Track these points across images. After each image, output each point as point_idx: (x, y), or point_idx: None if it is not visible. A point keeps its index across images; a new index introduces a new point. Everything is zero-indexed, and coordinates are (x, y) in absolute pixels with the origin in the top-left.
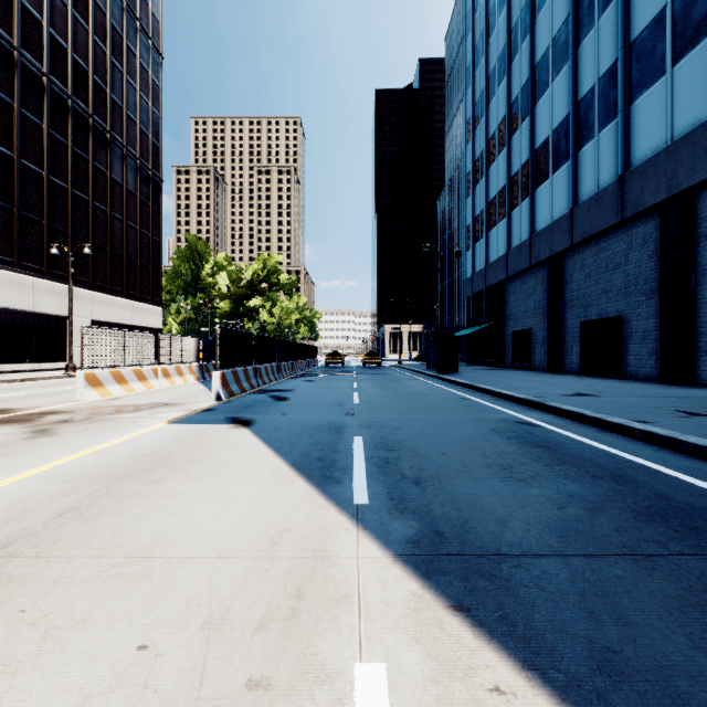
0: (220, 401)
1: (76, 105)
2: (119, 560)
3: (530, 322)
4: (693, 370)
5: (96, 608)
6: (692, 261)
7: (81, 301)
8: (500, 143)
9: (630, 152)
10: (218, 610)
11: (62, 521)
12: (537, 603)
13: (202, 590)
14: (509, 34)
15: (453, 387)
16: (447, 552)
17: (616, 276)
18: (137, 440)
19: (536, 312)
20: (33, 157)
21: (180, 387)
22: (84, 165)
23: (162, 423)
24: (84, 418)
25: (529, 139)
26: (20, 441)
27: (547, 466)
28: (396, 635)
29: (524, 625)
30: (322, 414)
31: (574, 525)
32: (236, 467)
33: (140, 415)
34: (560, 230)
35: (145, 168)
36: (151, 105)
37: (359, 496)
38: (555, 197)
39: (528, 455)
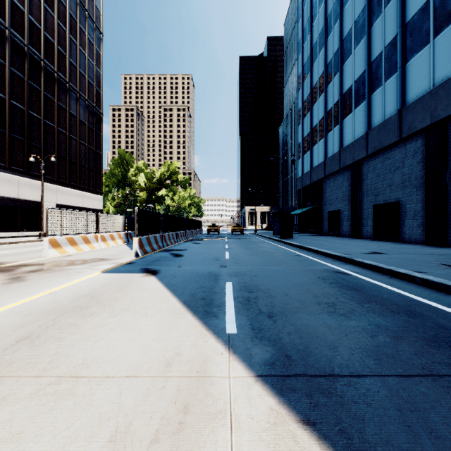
0: (138, 257)
1: (46, 65)
2: (54, 379)
3: (340, 205)
4: (447, 236)
5: (30, 422)
6: (446, 165)
7: (49, 191)
8: (320, 89)
9: (405, 95)
10: (123, 424)
11: (17, 347)
12: (366, 418)
13: (112, 406)
14: (326, 19)
15: (290, 247)
16: (295, 373)
17: (396, 175)
18: (79, 284)
19: (343, 198)
20: (18, 98)
21: (112, 247)
22: (51, 104)
23: (98, 272)
24: (46, 269)
25: (339, 87)
26: (0, 285)
27: (359, 304)
28: (259, 448)
29: (358, 438)
30: (204, 266)
31: (385, 350)
32: (145, 305)
33: (84, 267)
34: (359, 145)
35: (91, 106)
36: (95, 66)
37: (230, 327)
38: (356, 124)
39: (345, 296)
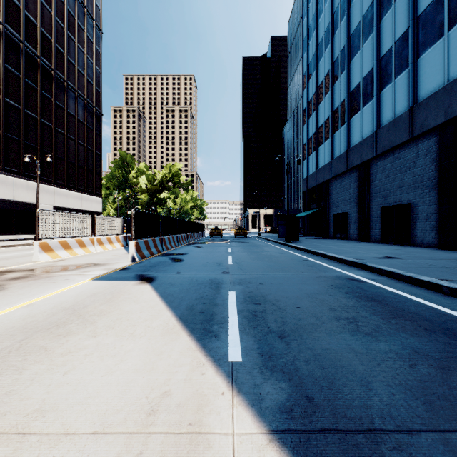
0: (134, 262)
1: (43, 62)
2: None
3: (347, 207)
4: None
5: None
6: None
7: (46, 193)
8: (326, 88)
9: (417, 91)
10: None
11: None
12: None
13: None
14: (332, 15)
15: (297, 251)
16: (322, 427)
17: (407, 176)
18: (63, 294)
19: (350, 200)
20: (13, 96)
21: (109, 251)
22: (49, 102)
23: (88, 280)
24: (32, 275)
25: (346, 85)
26: None
27: (384, 320)
28: None
29: None
30: (205, 273)
31: (433, 387)
32: (134, 321)
33: (74, 273)
34: (368, 145)
35: (90, 105)
36: (95, 64)
37: (233, 352)
38: (364, 123)
39: (366, 309)
